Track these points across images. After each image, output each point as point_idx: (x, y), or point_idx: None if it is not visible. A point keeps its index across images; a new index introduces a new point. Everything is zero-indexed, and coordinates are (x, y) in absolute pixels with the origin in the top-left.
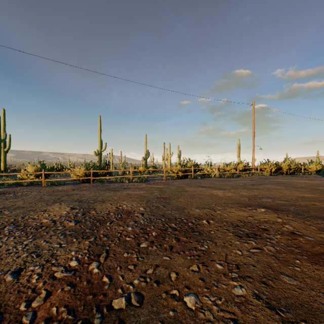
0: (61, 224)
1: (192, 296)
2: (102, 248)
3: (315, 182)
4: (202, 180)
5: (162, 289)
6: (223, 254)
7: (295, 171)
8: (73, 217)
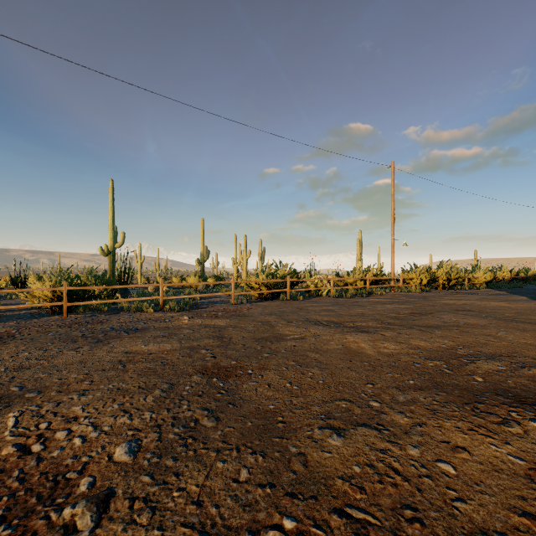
0: None
1: None
2: None
3: (518, 306)
4: (307, 304)
5: None
6: None
7: (455, 283)
8: None
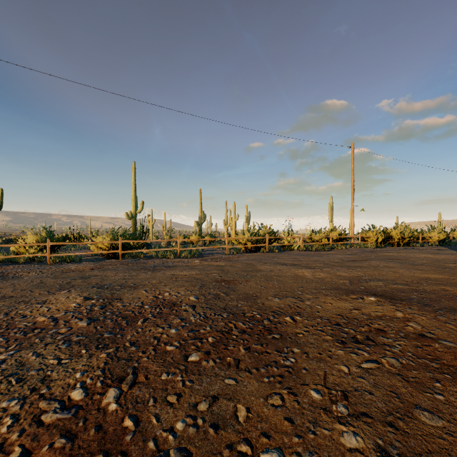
0: (65, 323)
1: (274, 454)
2: (127, 365)
3: (440, 257)
4: (280, 255)
5: (223, 440)
6: (319, 372)
7: (410, 241)
8: (86, 312)
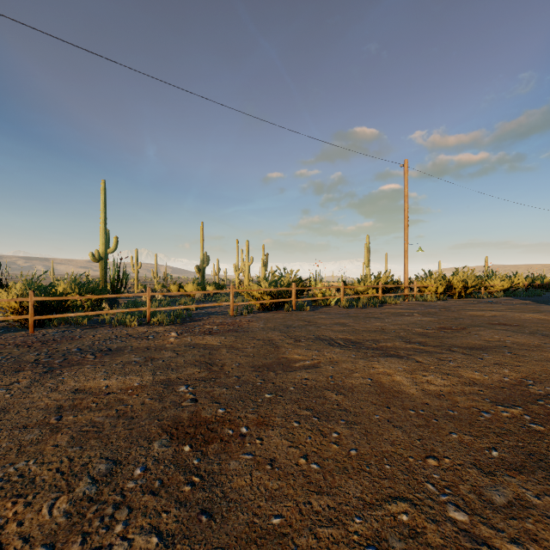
0: None
1: None
2: None
3: None
4: (316, 316)
5: None
6: None
7: (472, 291)
8: None
